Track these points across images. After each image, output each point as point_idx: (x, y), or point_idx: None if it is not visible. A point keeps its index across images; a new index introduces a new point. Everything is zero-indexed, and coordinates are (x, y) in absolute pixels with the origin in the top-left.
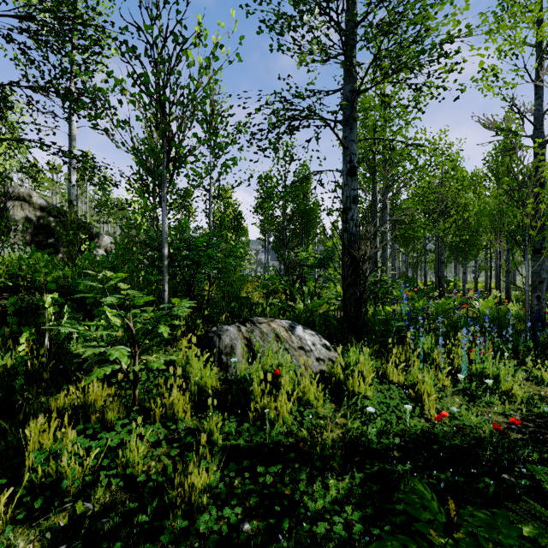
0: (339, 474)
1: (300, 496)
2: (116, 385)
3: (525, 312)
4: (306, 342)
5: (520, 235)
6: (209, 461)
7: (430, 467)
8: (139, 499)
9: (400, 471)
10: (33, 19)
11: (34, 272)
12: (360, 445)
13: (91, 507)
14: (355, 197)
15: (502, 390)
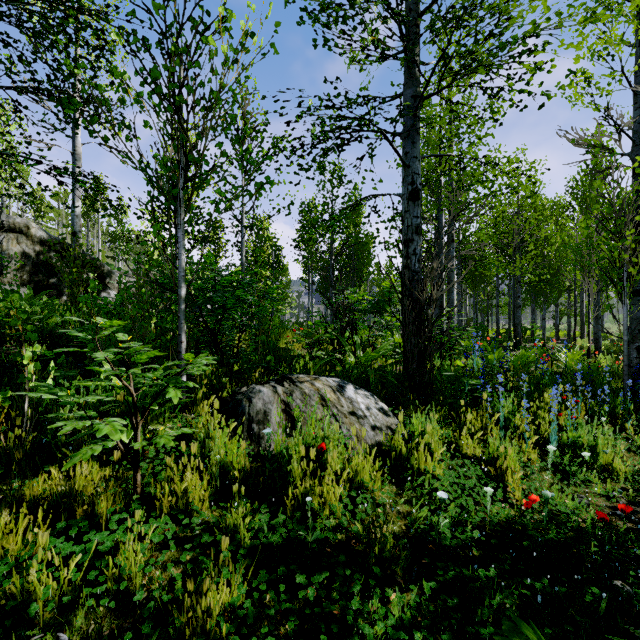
0: (403, 583)
1: (352, 618)
2: (111, 467)
3: (623, 366)
4: (359, 405)
5: (616, 273)
6: (232, 570)
7: (519, 571)
8: (136, 626)
9: (482, 578)
10: (17, 1)
11: (26, 318)
12: (428, 541)
13: (68, 639)
14: (418, 226)
15: (600, 464)
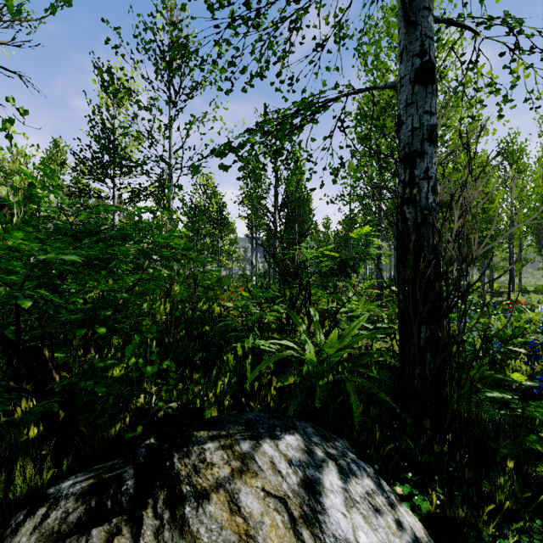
0: None
1: None
2: None
3: None
4: None
5: None
6: None
7: None
8: None
9: None
10: None
11: None
12: None
13: None
14: (432, 129)
15: None
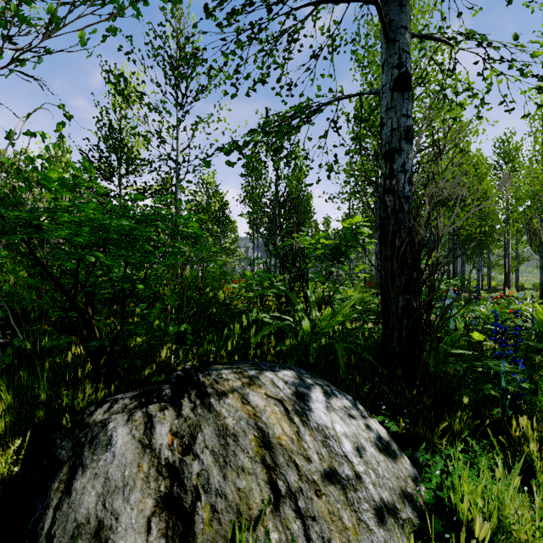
0: None
1: None
2: None
3: None
4: (341, 445)
5: None
6: None
7: None
8: None
9: None
10: None
11: None
12: None
13: None
14: (408, 130)
15: None
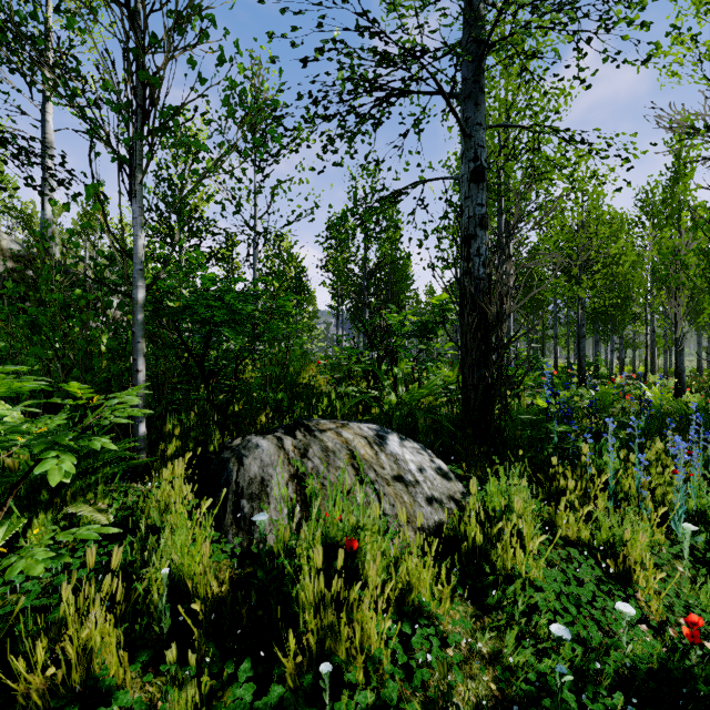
0: None
1: None
2: None
3: None
4: (408, 465)
5: None
6: None
7: None
8: None
9: None
10: None
11: None
12: None
13: None
14: (483, 217)
15: None
